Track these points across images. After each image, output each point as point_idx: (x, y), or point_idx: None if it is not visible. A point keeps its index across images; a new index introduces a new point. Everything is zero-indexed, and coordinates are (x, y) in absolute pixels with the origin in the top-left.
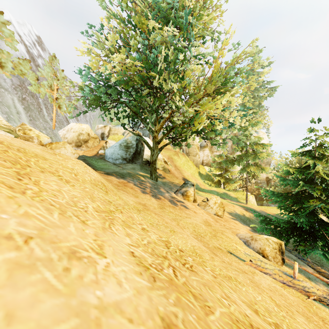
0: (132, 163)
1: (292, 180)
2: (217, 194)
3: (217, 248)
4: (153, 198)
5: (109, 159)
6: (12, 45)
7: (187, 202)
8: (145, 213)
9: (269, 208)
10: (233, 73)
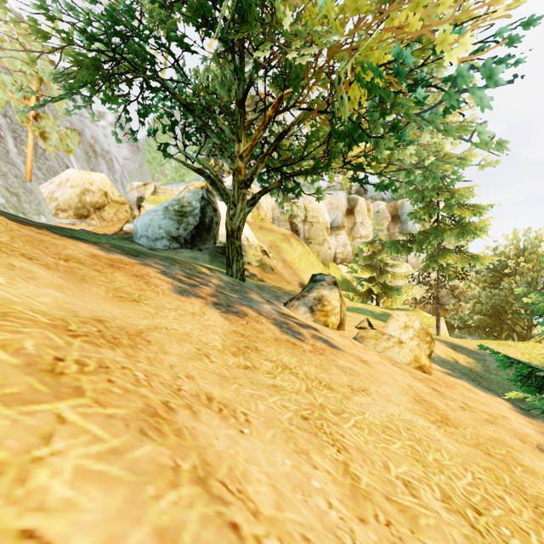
0: (192, 248)
1: None
2: (372, 314)
3: None
4: (217, 310)
5: (141, 238)
6: None
7: (325, 328)
8: None
9: (486, 344)
10: None
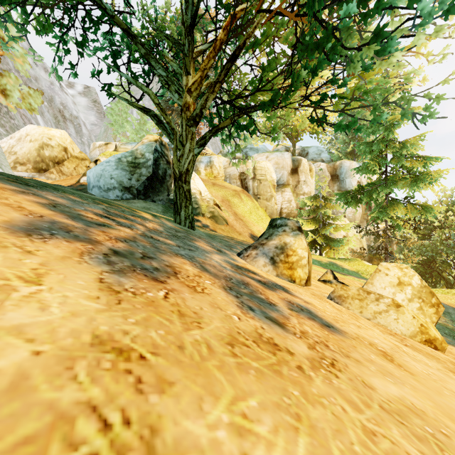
0: (145, 199)
1: None
2: (320, 264)
3: None
4: (101, 267)
5: (93, 188)
6: None
7: (293, 286)
8: None
9: None
10: None
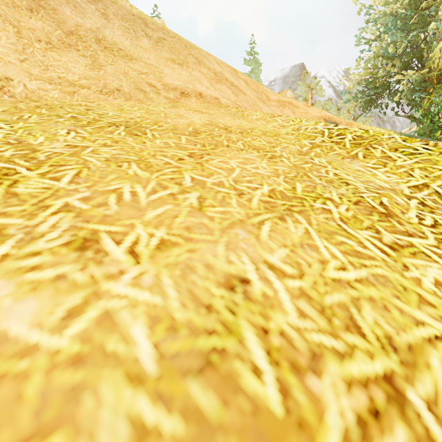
0: None
1: None
2: None
3: None
4: None
5: None
6: (321, 95)
7: None
8: None
9: None
10: None
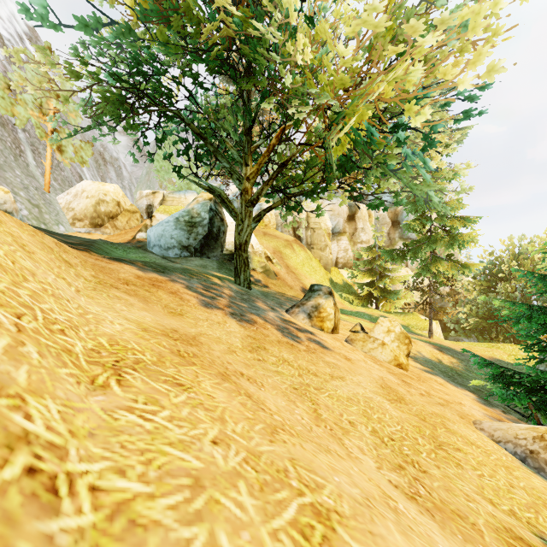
0: (201, 256)
1: None
2: (370, 318)
3: (514, 544)
4: (234, 319)
5: (154, 247)
6: None
7: (320, 332)
8: (155, 379)
9: (475, 346)
10: None
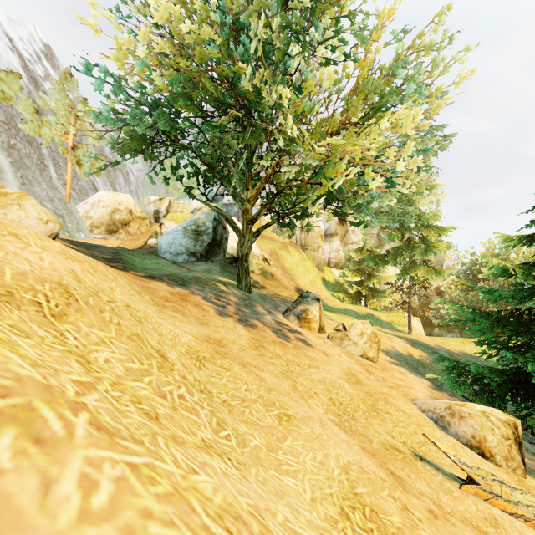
0: (206, 261)
1: (512, 290)
2: (357, 315)
3: (390, 449)
4: (241, 325)
5: (165, 253)
6: None
7: (307, 332)
8: (215, 365)
9: (449, 342)
10: (399, 77)
